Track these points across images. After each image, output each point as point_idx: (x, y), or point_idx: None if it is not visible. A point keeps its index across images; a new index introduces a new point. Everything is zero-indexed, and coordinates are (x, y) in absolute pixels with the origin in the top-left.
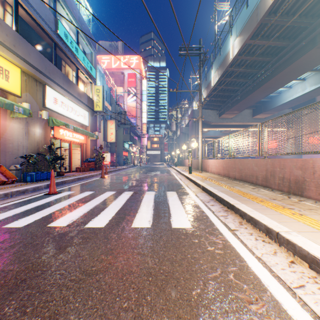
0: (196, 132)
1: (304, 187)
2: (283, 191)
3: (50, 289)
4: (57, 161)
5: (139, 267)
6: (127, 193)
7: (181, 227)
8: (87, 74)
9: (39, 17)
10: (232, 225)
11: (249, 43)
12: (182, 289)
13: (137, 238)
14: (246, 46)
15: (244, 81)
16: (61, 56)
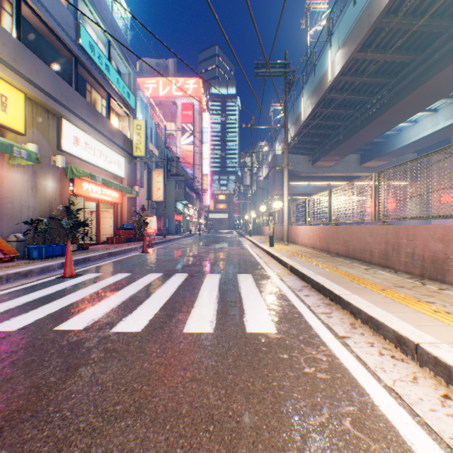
0: (280, 187)
1: (447, 269)
2: (413, 273)
3: (41, 449)
4: (79, 228)
5: (193, 405)
6: (179, 276)
7: (261, 331)
8: (122, 104)
9: (52, 20)
10: (340, 329)
11: (357, 57)
12: (265, 450)
13: (192, 351)
14: (352, 61)
15: (349, 113)
16: (85, 77)
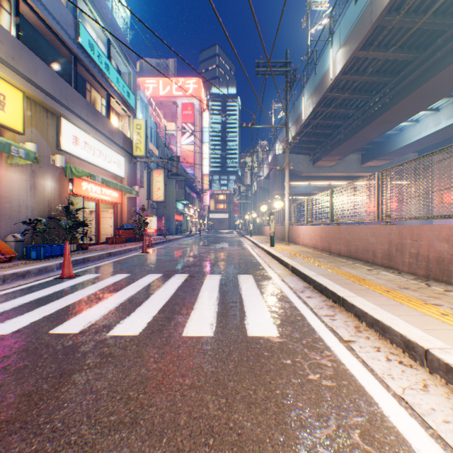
0: (280, 187)
1: None
2: (418, 274)
3: None
4: (78, 228)
5: (191, 416)
6: (178, 277)
7: (263, 335)
8: (122, 103)
9: (51, 18)
10: (344, 333)
11: (359, 55)
12: None
13: (191, 356)
14: (354, 60)
15: (350, 113)
16: (84, 76)
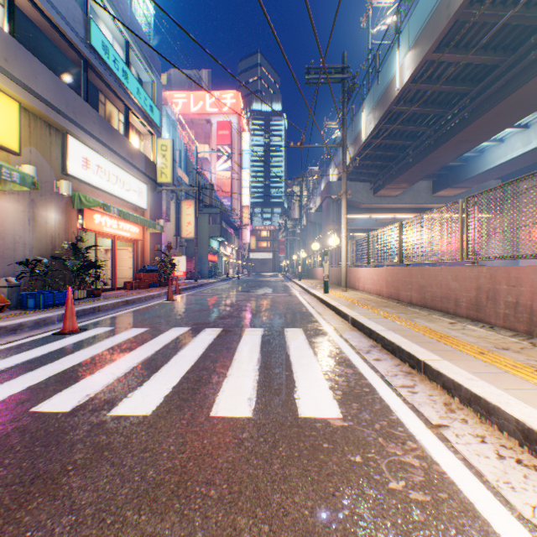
0: (335, 221)
1: None
2: (517, 330)
3: None
4: (88, 270)
5: None
6: (209, 332)
7: (320, 416)
8: (144, 119)
9: (55, 12)
10: (431, 413)
11: (432, 58)
12: None
13: (220, 448)
14: (426, 65)
15: (421, 130)
16: (97, 86)
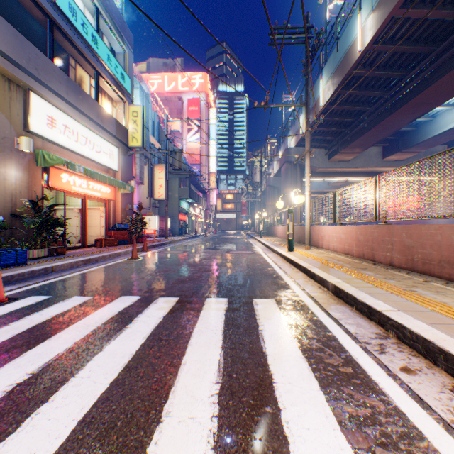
0: (293, 184)
1: None
2: None
3: None
4: (51, 228)
5: None
6: (161, 304)
7: None
8: (115, 85)
9: None
10: None
11: (398, 15)
12: None
13: None
14: (390, 23)
15: (378, 95)
16: (66, 49)
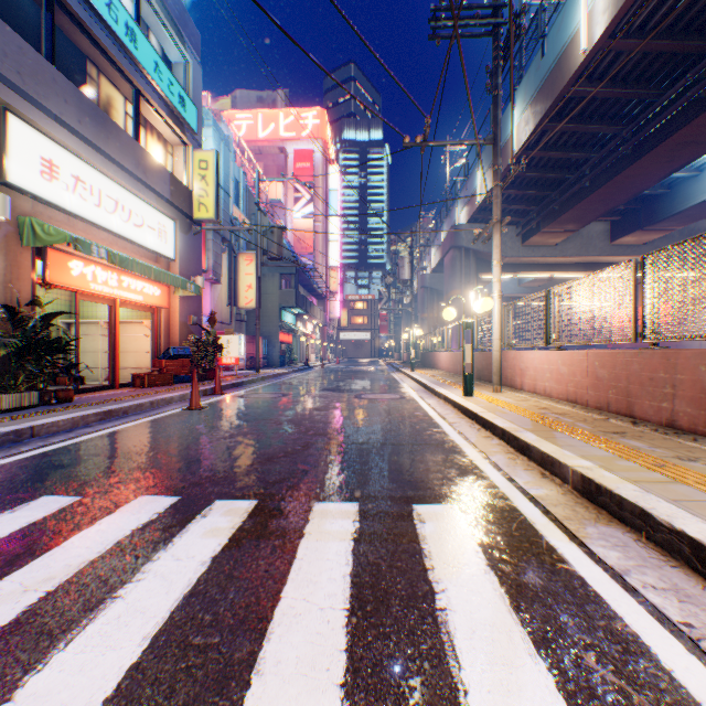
0: (463, 283)
1: None
2: None
3: None
4: (46, 356)
5: None
6: (215, 521)
7: None
8: (169, 115)
9: None
10: None
11: None
12: None
13: None
14: None
15: (610, 131)
16: (80, 47)
